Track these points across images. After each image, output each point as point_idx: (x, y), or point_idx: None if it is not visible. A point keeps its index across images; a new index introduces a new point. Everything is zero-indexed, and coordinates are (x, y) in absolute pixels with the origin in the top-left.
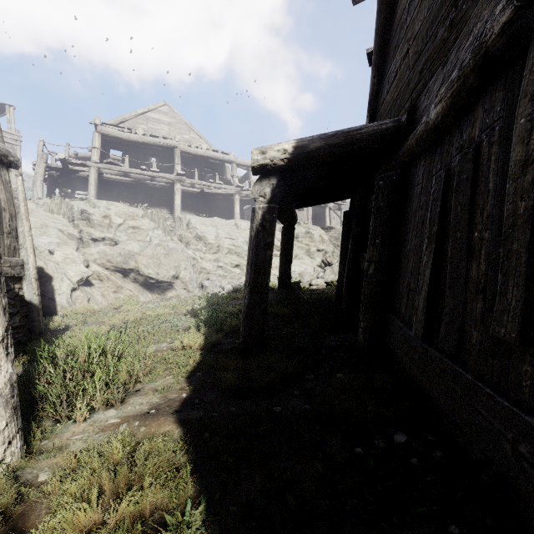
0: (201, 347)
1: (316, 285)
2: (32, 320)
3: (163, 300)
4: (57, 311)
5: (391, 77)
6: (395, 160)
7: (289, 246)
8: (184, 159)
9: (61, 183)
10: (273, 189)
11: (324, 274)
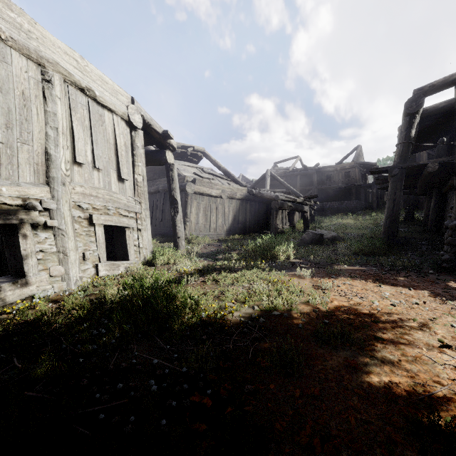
0: None
1: None
2: None
3: None
4: None
5: None
6: None
7: None
8: None
9: None
10: None
11: None
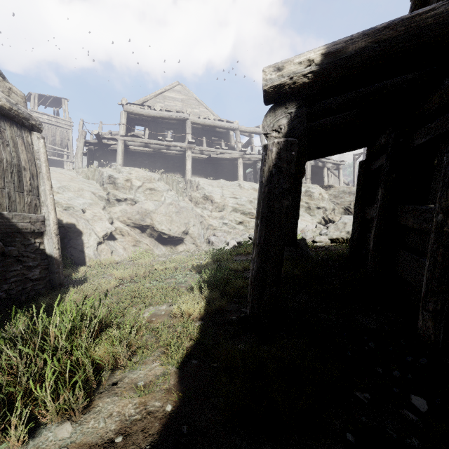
0: (201, 316)
1: (320, 242)
2: (53, 272)
3: (174, 254)
4: (85, 262)
5: None
6: None
7: (296, 201)
8: (195, 130)
9: (98, 156)
10: (290, 120)
11: (328, 231)
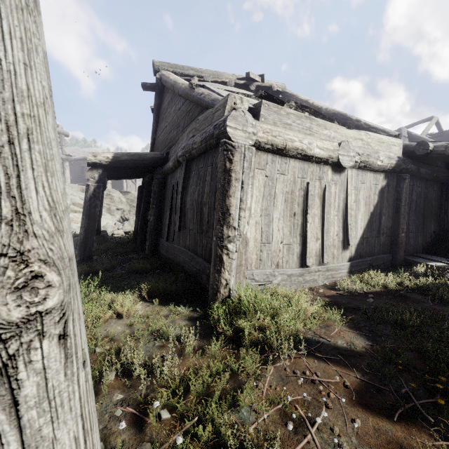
0: None
1: (118, 234)
2: None
3: None
4: None
5: (161, 129)
6: (162, 171)
7: (100, 205)
8: None
9: None
10: (100, 175)
11: (124, 227)
